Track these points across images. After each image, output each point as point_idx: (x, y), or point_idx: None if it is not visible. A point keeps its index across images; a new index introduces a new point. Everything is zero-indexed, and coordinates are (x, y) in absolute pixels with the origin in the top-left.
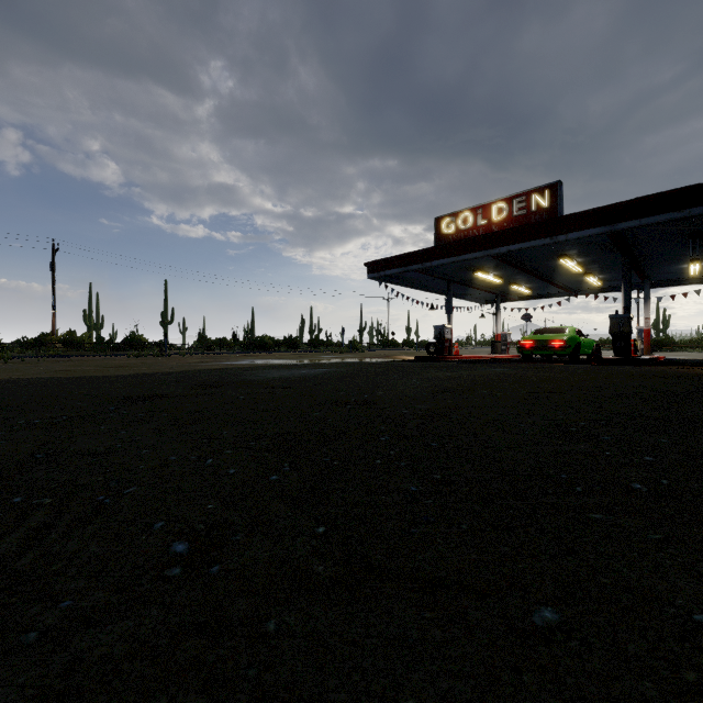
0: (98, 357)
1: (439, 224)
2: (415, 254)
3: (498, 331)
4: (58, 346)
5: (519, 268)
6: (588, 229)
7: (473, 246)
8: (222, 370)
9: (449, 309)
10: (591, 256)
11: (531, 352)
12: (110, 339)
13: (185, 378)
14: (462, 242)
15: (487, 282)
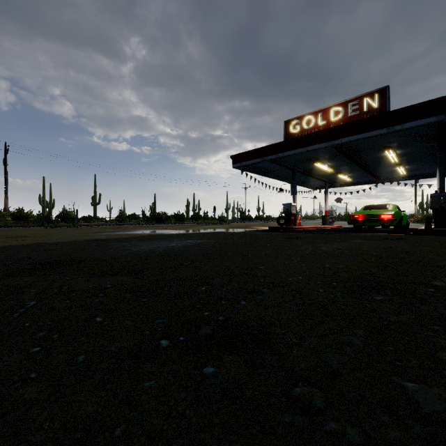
0: (24, 228)
1: (288, 126)
2: (270, 147)
3: (326, 208)
4: (8, 219)
5: (350, 159)
6: (422, 118)
7: (318, 139)
8: (100, 241)
9: (294, 191)
10: (409, 148)
11: (362, 223)
12: (47, 214)
13: (39, 253)
14: (309, 135)
15: (320, 172)
